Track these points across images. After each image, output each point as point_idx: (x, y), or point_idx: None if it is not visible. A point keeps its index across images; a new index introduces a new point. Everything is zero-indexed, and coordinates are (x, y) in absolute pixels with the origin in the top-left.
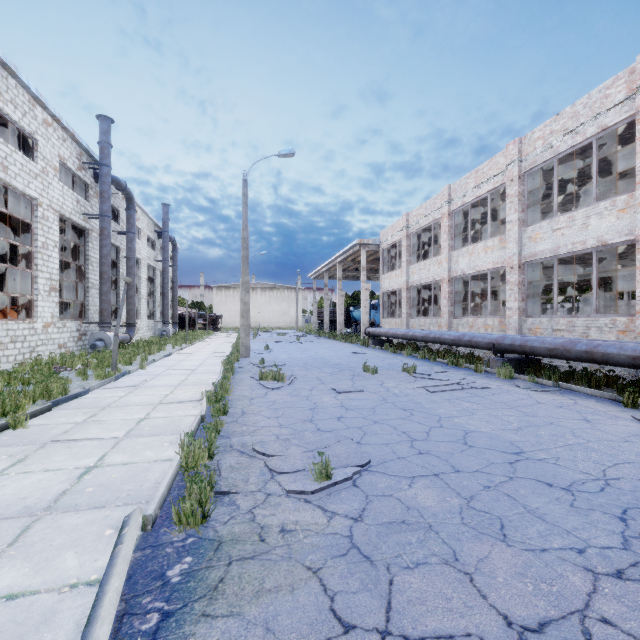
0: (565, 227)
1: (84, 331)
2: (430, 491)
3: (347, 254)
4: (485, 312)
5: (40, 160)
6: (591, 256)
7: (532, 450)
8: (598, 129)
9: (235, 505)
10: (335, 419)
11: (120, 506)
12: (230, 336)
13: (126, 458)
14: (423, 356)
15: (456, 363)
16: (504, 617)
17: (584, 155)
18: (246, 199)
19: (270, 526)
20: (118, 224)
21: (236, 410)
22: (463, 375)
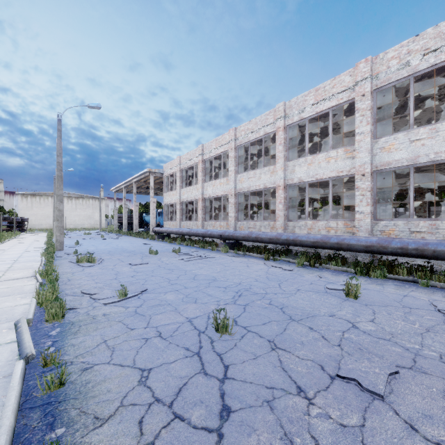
0: (253, 177)
1: None
2: (172, 295)
3: (140, 177)
4: (225, 218)
5: None
6: (266, 191)
7: (220, 278)
8: (264, 133)
9: (77, 312)
10: (130, 277)
11: (5, 323)
12: (39, 236)
13: None
14: (187, 244)
15: (203, 246)
16: (186, 317)
17: (262, 142)
18: (60, 134)
19: (98, 315)
20: None
21: (63, 279)
22: (205, 252)
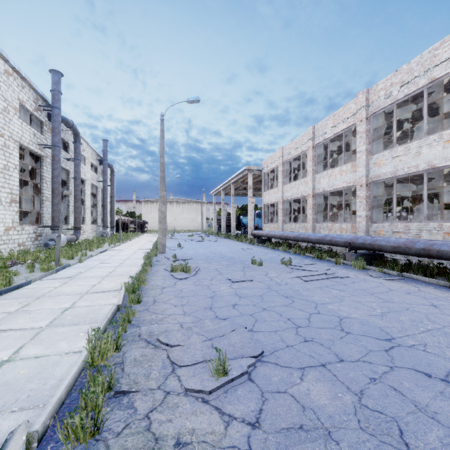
0: (402, 155)
1: (40, 233)
2: (321, 385)
3: (238, 177)
4: (337, 219)
5: (2, 101)
6: (418, 177)
7: (400, 336)
8: (428, 80)
9: (132, 408)
10: (230, 306)
11: (15, 412)
12: (153, 236)
13: (40, 350)
14: (295, 251)
15: (320, 257)
16: None
17: (415, 102)
18: (163, 134)
19: (165, 438)
20: (68, 153)
21: (149, 299)
22: (327, 266)
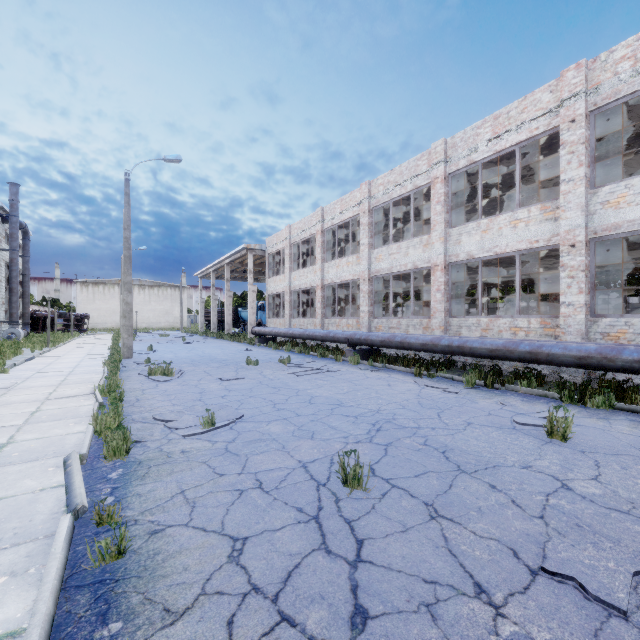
0: (396, 253)
1: None
2: (279, 426)
3: (235, 257)
4: (355, 313)
5: None
6: (416, 274)
7: (348, 402)
8: (413, 187)
9: (146, 446)
10: (220, 397)
11: (52, 458)
12: (102, 338)
13: (37, 435)
14: (300, 351)
15: (323, 355)
16: (299, 460)
17: (410, 201)
18: (128, 199)
19: (174, 451)
20: None
21: (131, 398)
22: (326, 363)
